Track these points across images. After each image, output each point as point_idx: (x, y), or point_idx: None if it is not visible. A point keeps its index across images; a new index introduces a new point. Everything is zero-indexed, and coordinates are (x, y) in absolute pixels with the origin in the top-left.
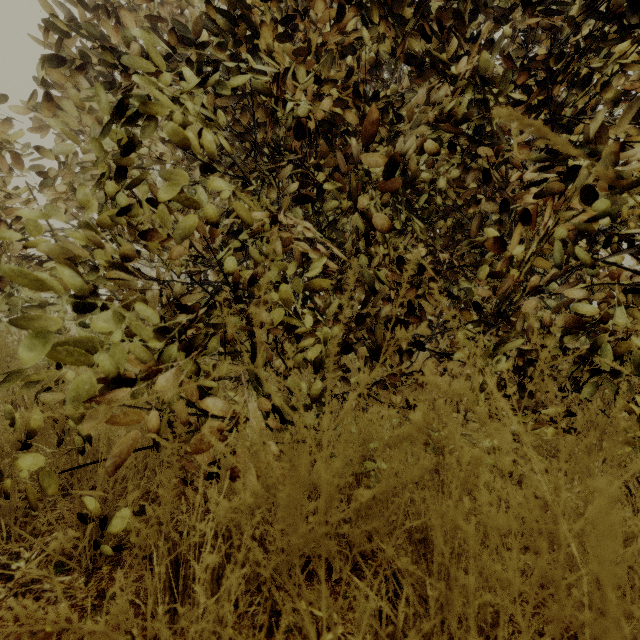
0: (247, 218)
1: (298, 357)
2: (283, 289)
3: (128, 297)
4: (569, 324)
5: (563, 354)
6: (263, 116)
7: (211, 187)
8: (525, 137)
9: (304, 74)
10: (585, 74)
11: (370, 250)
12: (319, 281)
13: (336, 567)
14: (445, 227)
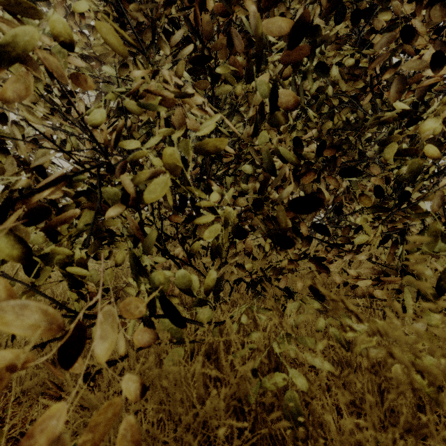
0: (115, 43)
1: (196, 244)
2: (169, 151)
3: None
4: None
5: None
6: None
7: None
8: None
9: None
10: None
11: (276, 113)
12: (216, 141)
13: None
14: (329, 128)
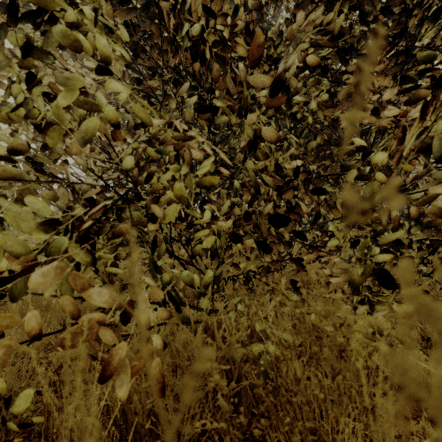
0: (143, 118)
1: (197, 247)
2: (179, 186)
3: (22, 189)
4: (437, 217)
5: (409, 244)
6: (166, 43)
7: (107, 85)
8: (382, 68)
9: (200, 7)
10: (438, 7)
11: (257, 153)
12: (211, 179)
13: (227, 440)
14: (313, 145)
